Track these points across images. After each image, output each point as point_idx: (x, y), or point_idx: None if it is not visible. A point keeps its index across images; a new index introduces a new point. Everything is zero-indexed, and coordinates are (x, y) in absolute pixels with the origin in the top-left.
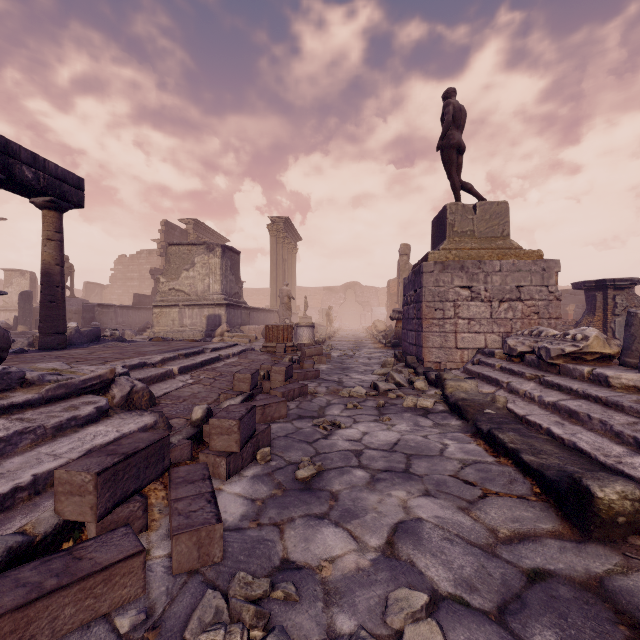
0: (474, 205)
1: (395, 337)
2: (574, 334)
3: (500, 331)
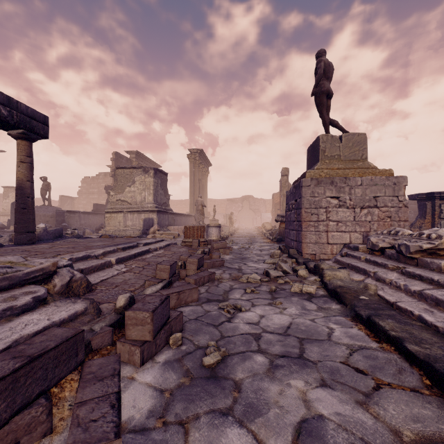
0: (340, 136)
1: (279, 234)
2: (428, 234)
3: (361, 230)
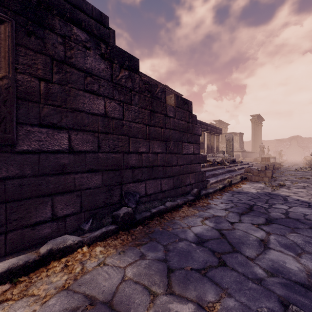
0: None
1: None
2: None
3: None
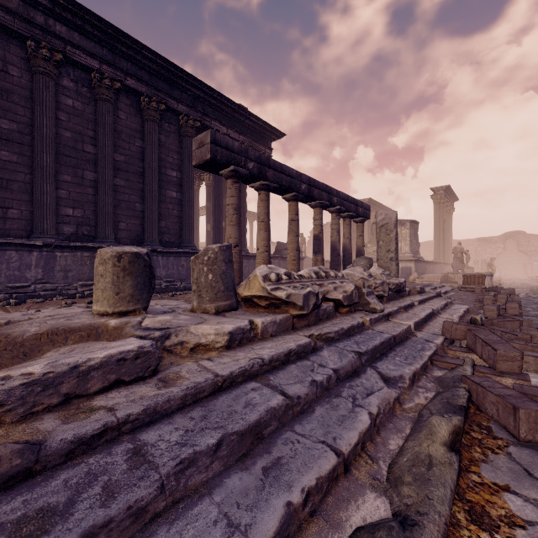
0: None
1: None
2: None
3: None
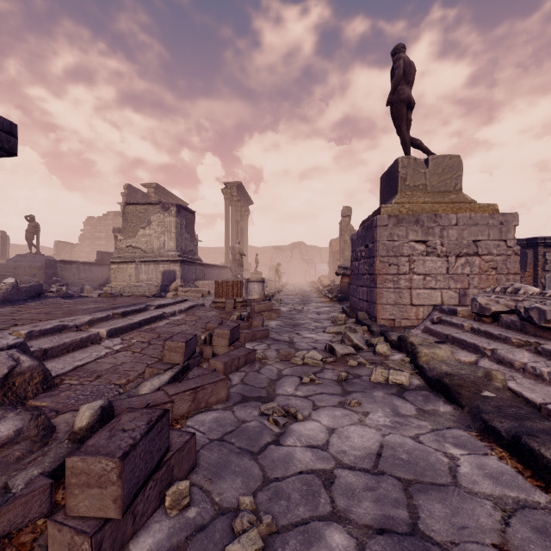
0: (426, 159)
1: (340, 292)
2: None
3: (457, 287)
